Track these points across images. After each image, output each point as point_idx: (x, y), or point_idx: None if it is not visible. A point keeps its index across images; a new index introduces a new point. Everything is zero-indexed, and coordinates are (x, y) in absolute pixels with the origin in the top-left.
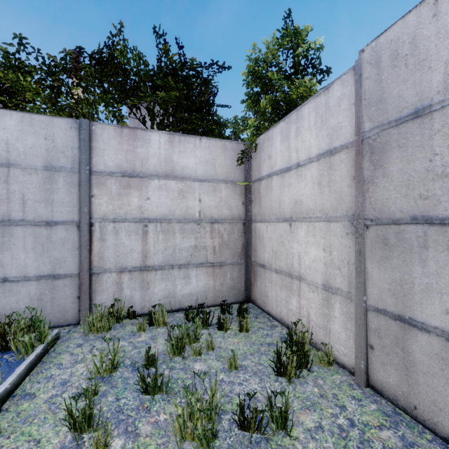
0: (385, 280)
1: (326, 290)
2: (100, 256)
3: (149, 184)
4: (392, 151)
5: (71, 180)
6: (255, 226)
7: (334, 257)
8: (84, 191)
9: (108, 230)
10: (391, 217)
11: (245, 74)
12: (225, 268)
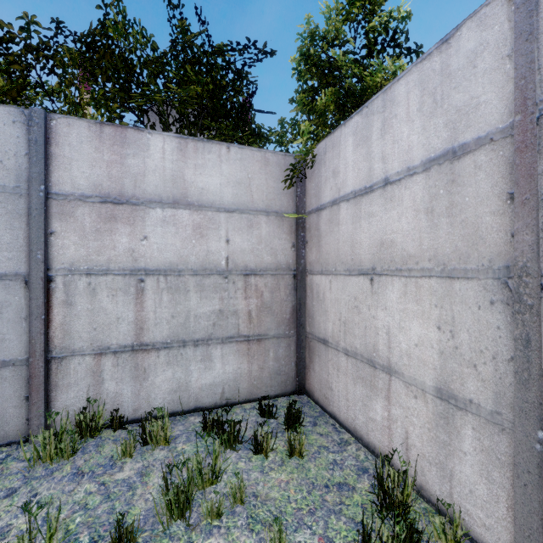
0: None
1: (444, 399)
2: (65, 330)
3: (146, 216)
4: None
5: (14, 207)
6: (312, 281)
7: (463, 342)
8: (36, 226)
9: (78, 288)
10: None
11: (295, 59)
12: (266, 343)
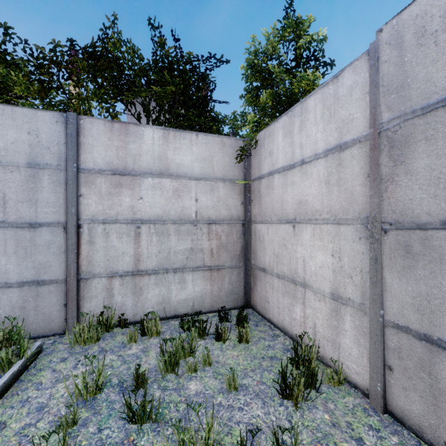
0: (407, 294)
1: (335, 299)
2: (89, 260)
3: (141, 183)
4: (417, 144)
5: (57, 178)
6: (255, 228)
7: (345, 263)
8: (71, 190)
9: (97, 232)
10: (415, 220)
11: (244, 67)
12: (223, 271)
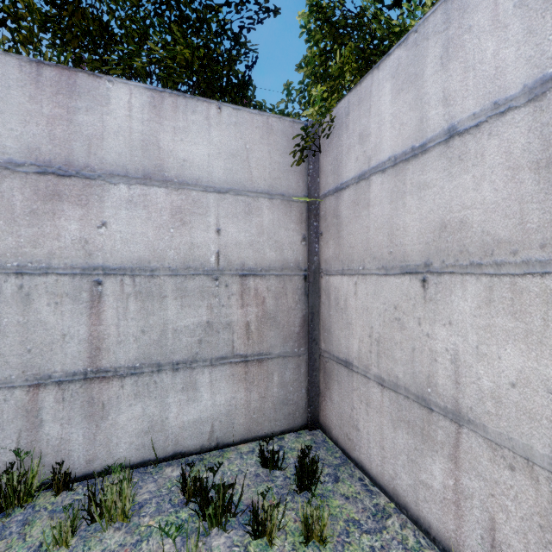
0: None
1: None
2: None
3: (105, 194)
4: None
5: None
6: (328, 283)
7: None
8: None
9: (3, 293)
10: None
11: (304, 14)
12: (269, 364)
